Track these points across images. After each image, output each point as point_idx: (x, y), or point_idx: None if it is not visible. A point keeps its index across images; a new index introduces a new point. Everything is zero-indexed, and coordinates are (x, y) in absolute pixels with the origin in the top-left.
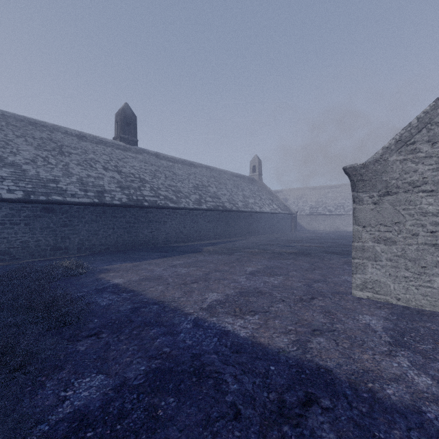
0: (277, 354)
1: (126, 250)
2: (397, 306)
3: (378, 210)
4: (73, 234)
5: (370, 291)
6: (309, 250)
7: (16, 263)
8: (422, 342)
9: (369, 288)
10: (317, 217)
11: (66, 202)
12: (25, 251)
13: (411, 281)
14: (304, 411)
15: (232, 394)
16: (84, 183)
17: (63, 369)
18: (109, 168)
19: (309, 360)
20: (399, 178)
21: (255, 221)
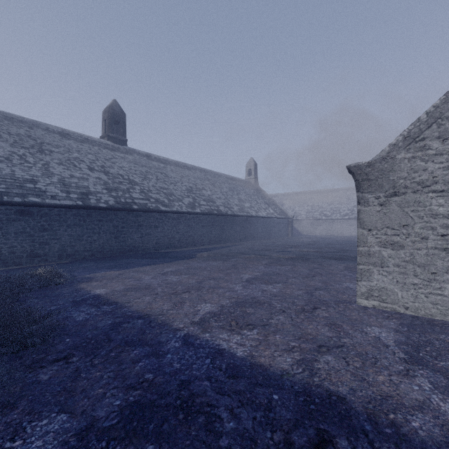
0: (280, 378)
1: (113, 256)
2: (406, 316)
3: (385, 212)
4: (53, 240)
5: (376, 299)
6: (307, 256)
7: None
8: (440, 358)
9: (375, 296)
10: (314, 222)
11: (45, 204)
12: None
13: (421, 288)
14: None
15: (228, 435)
16: (66, 184)
17: (15, 407)
18: (95, 168)
19: (317, 385)
20: (407, 177)
21: (251, 226)
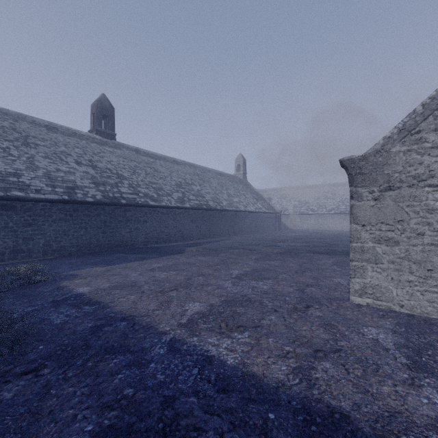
0: (276, 391)
1: (101, 251)
2: (401, 315)
3: (380, 207)
4: (38, 235)
5: (370, 297)
6: (296, 250)
7: None
8: None
9: (369, 294)
10: (301, 217)
11: (28, 198)
12: None
13: (416, 286)
14: None
15: None
16: (52, 178)
17: None
18: (82, 162)
19: (317, 399)
20: (403, 170)
21: (240, 221)
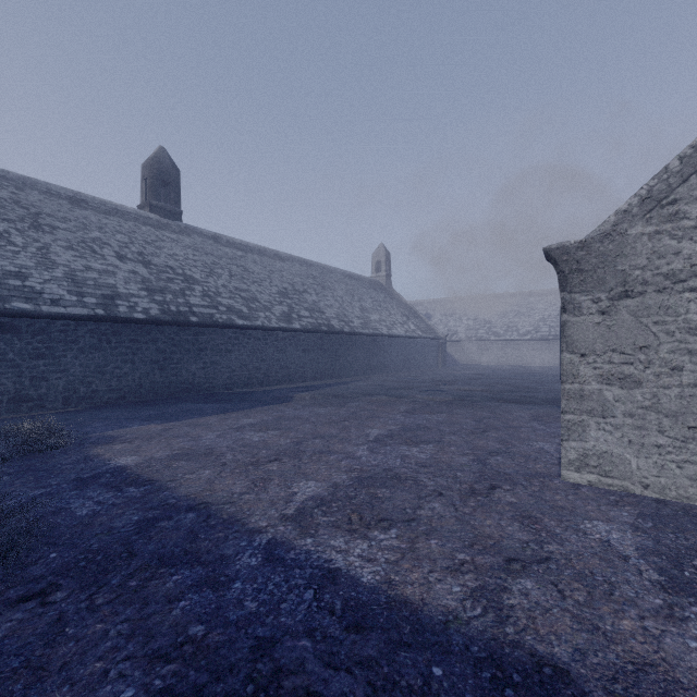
0: (443, 628)
1: (157, 399)
2: (645, 500)
3: (610, 326)
4: (55, 373)
5: (594, 471)
6: (471, 397)
7: None
8: None
9: (592, 466)
10: (478, 345)
11: (40, 313)
12: None
13: (670, 453)
14: None
15: None
16: (79, 281)
17: None
18: (128, 256)
19: (513, 642)
20: (647, 265)
21: (381, 351)
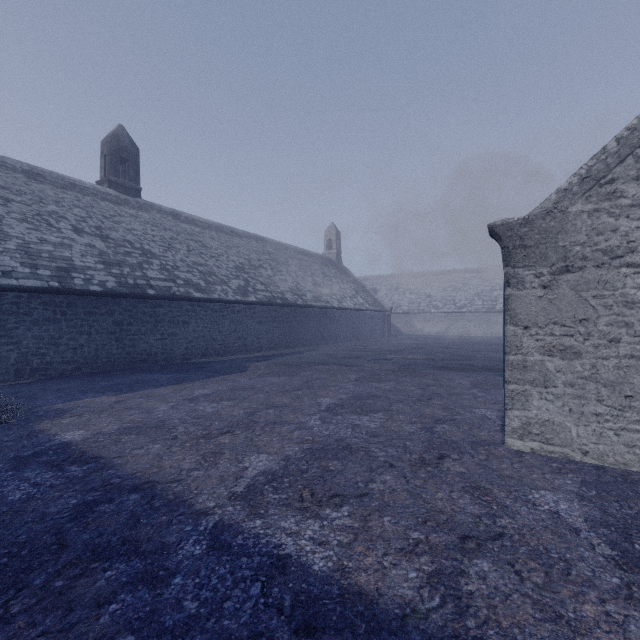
0: (401, 625)
1: (114, 370)
2: (586, 467)
3: (551, 299)
4: (6, 345)
5: (537, 439)
6: (415, 366)
7: None
8: None
9: (534, 434)
10: (419, 316)
11: None
12: None
13: (608, 421)
14: None
15: None
16: (32, 253)
17: None
18: (85, 230)
19: (476, 639)
20: (587, 242)
21: (332, 322)
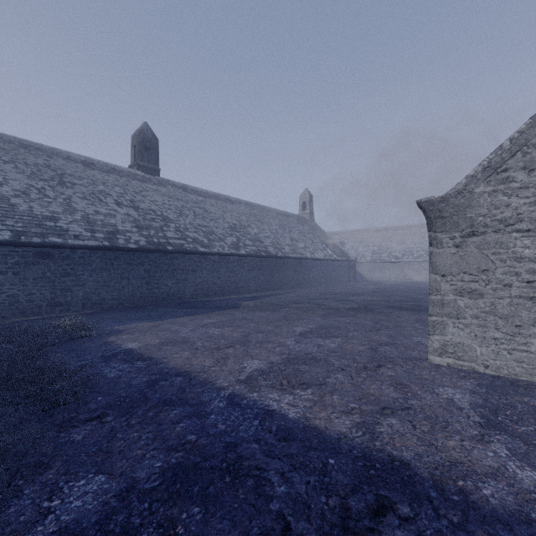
0: (337, 441)
1: (145, 305)
2: (485, 376)
3: (462, 255)
4: (77, 286)
5: (451, 356)
6: (372, 305)
7: (1, 322)
8: (522, 423)
9: (450, 353)
10: (381, 265)
11: (67, 245)
12: (13, 307)
13: (503, 344)
14: (376, 523)
15: (279, 499)
16: (91, 221)
17: (49, 467)
18: (123, 203)
19: (378, 449)
20: (487, 214)
21: (305, 270)
